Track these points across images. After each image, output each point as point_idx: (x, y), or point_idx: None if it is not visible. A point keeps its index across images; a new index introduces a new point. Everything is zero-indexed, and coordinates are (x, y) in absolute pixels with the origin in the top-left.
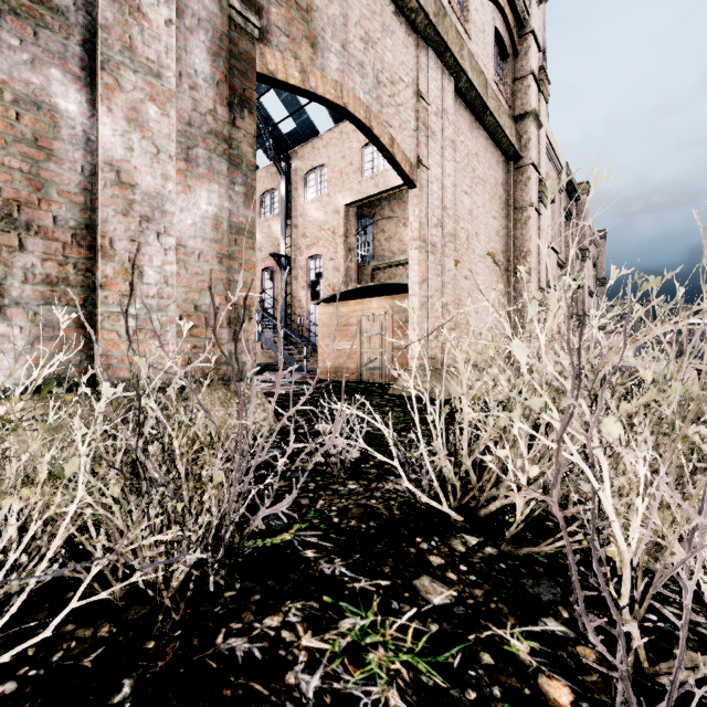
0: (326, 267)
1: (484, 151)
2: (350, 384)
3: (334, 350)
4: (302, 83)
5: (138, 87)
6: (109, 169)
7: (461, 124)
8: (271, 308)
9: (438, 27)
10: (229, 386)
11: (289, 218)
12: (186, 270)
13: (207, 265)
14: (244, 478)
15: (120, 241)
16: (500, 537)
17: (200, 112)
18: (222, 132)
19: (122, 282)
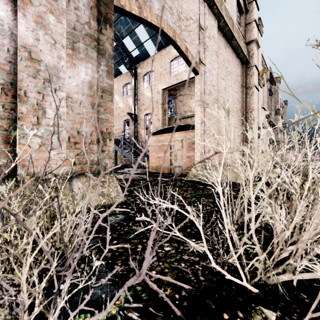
0: (153, 119)
1: (231, 59)
2: (165, 175)
3: (157, 158)
4: (139, 14)
5: (42, 4)
6: (24, 50)
7: (220, 44)
8: (128, 138)
9: None
10: (97, 176)
11: (136, 96)
12: (72, 111)
13: (84, 109)
14: (66, 273)
15: (31, 92)
16: (290, 307)
17: (81, 22)
18: (94, 35)
19: (32, 116)
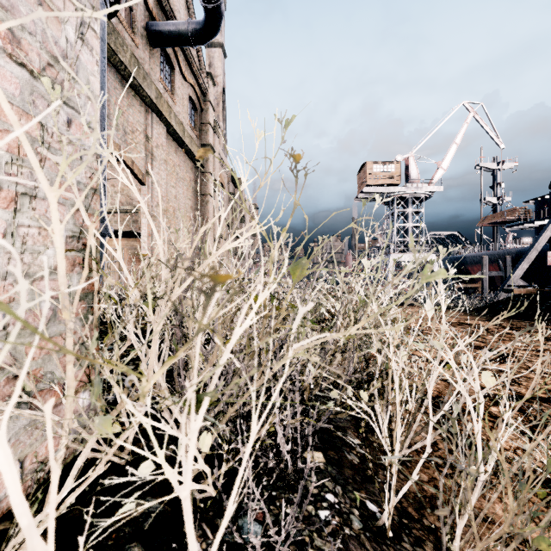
0: None
1: (183, 163)
2: None
3: None
4: None
5: None
6: None
7: (170, 149)
8: None
9: (157, 105)
10: None
11: None
12: None
13: None
14: None
15: None
16: None
17: None
18: None
19: None
